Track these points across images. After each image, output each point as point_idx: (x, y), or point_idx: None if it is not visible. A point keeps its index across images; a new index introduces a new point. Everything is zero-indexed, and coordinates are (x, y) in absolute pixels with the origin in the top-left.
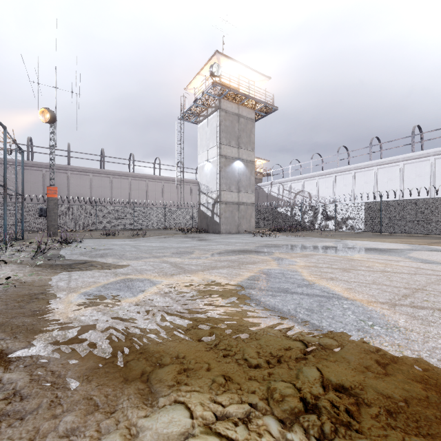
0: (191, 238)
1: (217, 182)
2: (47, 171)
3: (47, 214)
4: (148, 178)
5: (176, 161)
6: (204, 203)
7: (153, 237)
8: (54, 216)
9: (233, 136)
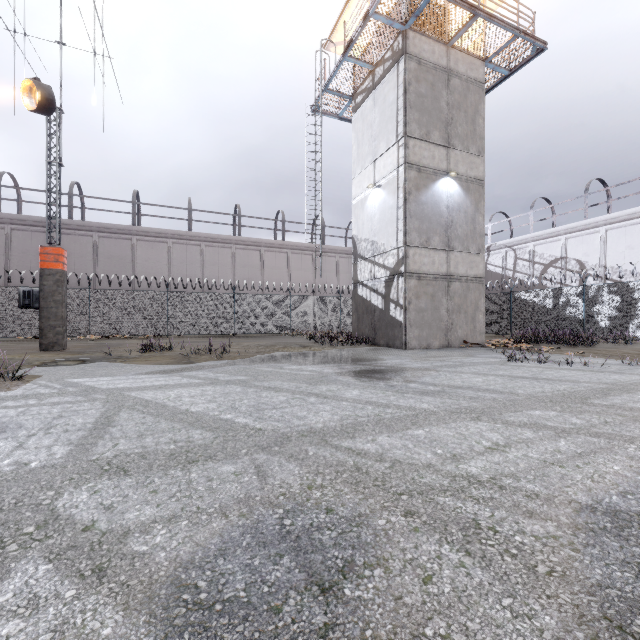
0: (339, 362)
1: (398, 229)
2: (101, 237)
3: (41, 304)
4: (264, 246)
5: (305, 189)
6: (365, 280)
7: (245, 357)
8: (54, 308)
9: (437, 118)
